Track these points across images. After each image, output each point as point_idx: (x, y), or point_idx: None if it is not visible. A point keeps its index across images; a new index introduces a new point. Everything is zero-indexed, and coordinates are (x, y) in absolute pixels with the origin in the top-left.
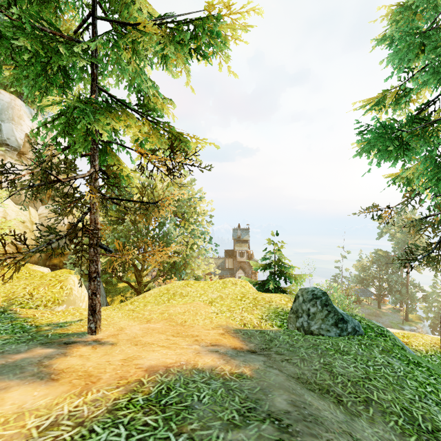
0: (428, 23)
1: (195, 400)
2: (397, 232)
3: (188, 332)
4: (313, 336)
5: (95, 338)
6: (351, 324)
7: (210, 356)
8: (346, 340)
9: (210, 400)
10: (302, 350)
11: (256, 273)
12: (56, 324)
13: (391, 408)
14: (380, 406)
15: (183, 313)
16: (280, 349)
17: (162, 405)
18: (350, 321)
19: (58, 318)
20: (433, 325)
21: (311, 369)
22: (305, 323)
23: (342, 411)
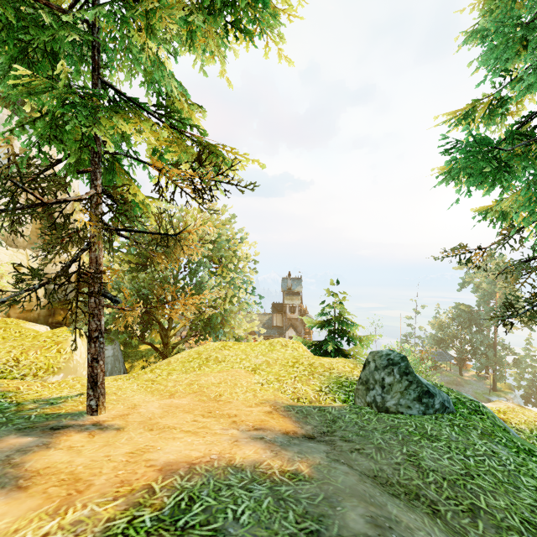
0: (531, 13)
1: (229, 518)
2: (482, 282)
3: (223, 410)
4: (389, 415)
5: (95, 420)
6: (439, 399)
7: (252, 446)
8: (433, 419)
9: (251, 517)
10: (377, 435)
11: (311, 333)
12: (45, 401)
13: (507, 521)
14: (492, 518)
15: (218, 385)
16: (347, 433)
17: (180, 529)
18: (437, 394)
19: (51, 391)
20: (526, 396)
21: (391, 463)
22: (378, 397)
23: (441, 529)
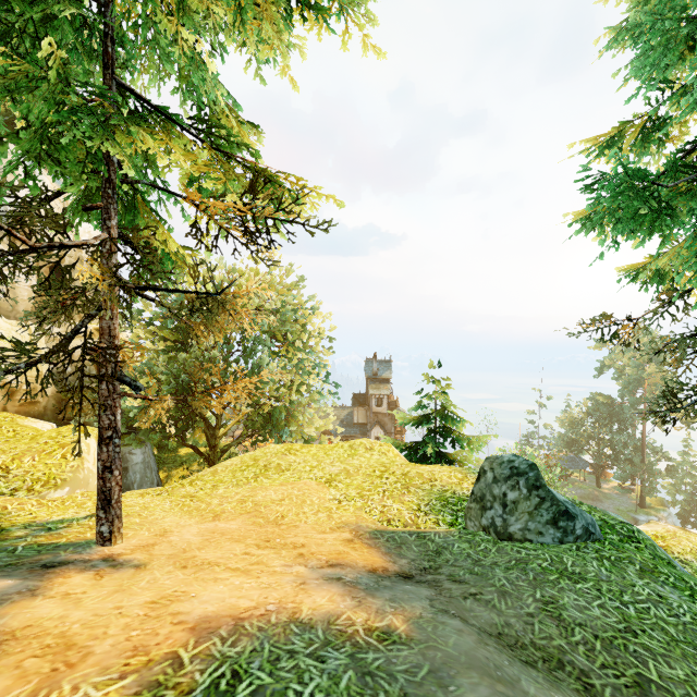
0: None
1: None
2: (626, 366)
3: (287, 538)
4: (513, 543)
5: (107, 554)
6: (582, 522)
7: (326, 591)
8: (574, 550)
9: None
10: (499, 573)
11: (403, 432)
12: (40, 526)
13: None
14: (669, 696)
15: (280, 502)
16: (457, 570)
17: None
18: (579, 516)
19: (51, 512)
20: (683, 514)
21: (521, 614)
22: (498, 520)
23: None
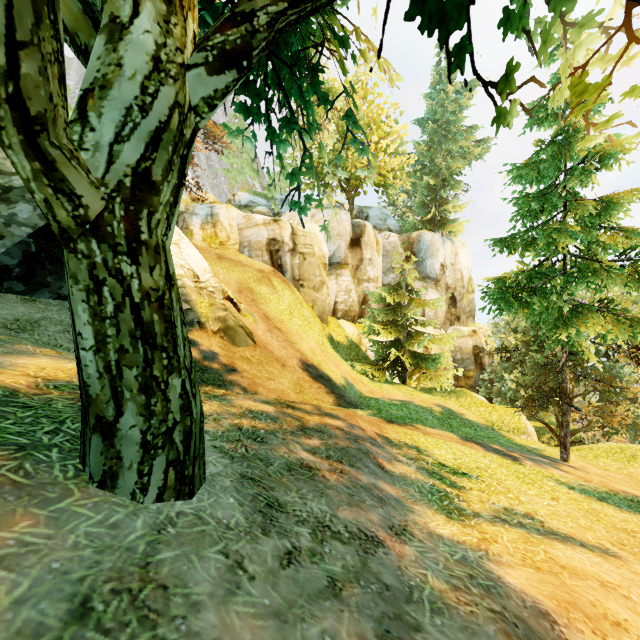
0: None
1: None
2: None
3: None
4: None
5: (568, 464)
6: None
7: None
8: None
9: None
10: None
11: None
12: (531, 447)
13: None
14: None
15: None
16: None
17: (636, 503)
18: None
19: (527, 443)
20: None
21: None
22: None
23: None
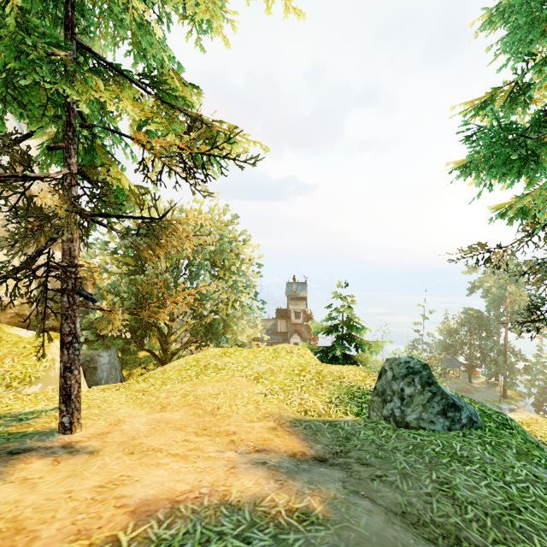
0: None
1: None
2: (492, 287)
3: (221, 426)
4: (409, 431)
5: (67, 441)
6: (467, 413)
7: (253, 474)
8: (461, 436)
9: None
10: (400, 456)
11: (316, 339)
12: (13, 416)
13: None
14: None
15: (216, 396)
16: (364, 454)
17: None
18: (464, 407)
19: (24, 404)
20: (537, 403)
21: (420, 494)
22: (397, 411)
23: None
